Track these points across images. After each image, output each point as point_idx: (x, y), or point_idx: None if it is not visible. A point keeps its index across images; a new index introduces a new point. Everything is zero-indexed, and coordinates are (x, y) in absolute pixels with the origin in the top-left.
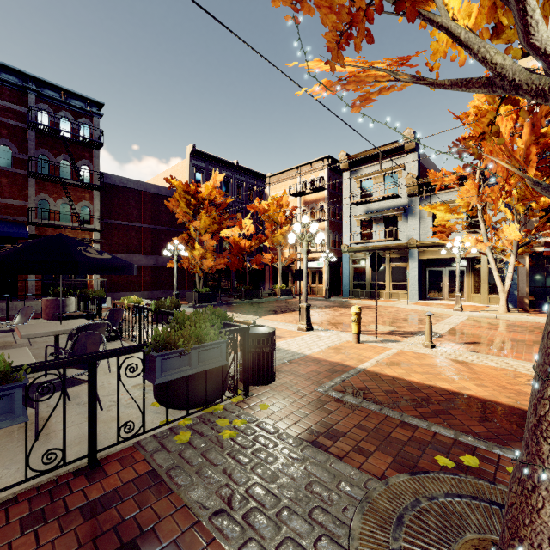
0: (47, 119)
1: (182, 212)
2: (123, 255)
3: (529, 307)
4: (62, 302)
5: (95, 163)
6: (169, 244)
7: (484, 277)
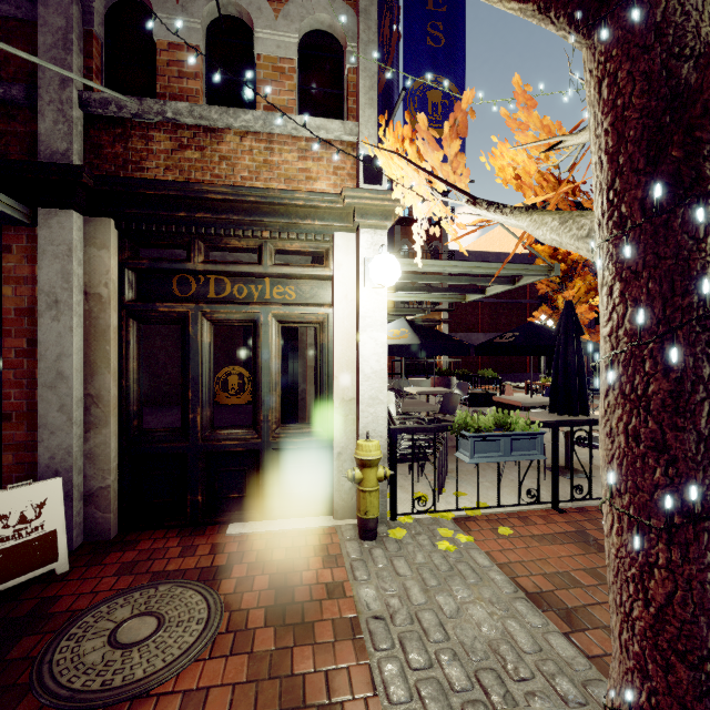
0: (407, 211)
1: (545, 281)
2: (462, 334)
3: None
4: (448, 380)
5: (444, 242)
6: (536, 320)
7: None
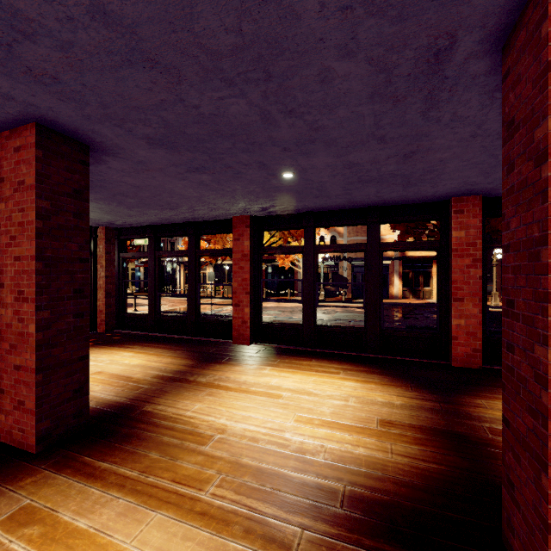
0: None
1: None
2: None
3: (144, 291)
4: None
5: None
6: None
7: (130, 277)
